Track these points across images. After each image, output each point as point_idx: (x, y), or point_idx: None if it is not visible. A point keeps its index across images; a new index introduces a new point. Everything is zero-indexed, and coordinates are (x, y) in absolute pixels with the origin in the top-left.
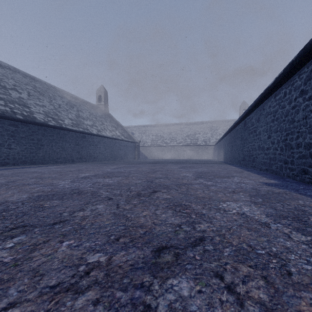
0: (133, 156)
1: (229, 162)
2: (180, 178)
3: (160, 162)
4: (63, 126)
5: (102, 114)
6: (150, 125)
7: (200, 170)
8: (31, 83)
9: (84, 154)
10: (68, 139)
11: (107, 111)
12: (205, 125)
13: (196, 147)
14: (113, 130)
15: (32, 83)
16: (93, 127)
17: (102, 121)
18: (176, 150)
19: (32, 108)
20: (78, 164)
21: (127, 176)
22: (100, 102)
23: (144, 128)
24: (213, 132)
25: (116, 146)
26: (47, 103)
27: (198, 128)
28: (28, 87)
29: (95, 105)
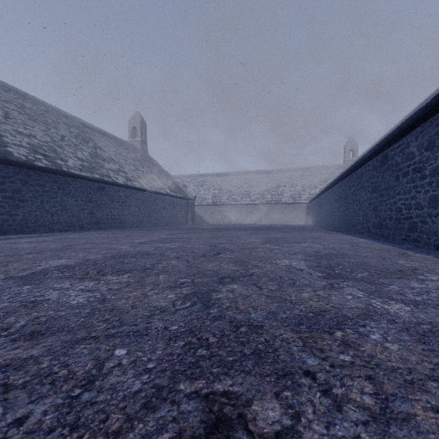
0: (185, 220)
1: (341, 230)
2: (285, 278)
3: (226, 230)
4: (63, 169)
5: (137, 156)
6: (211, 174)
7: (309, 248)
8: (16, 101)
9: (101, 216)
10: (73, 192)
11: (146, 152)
12: (293, 174)
13: (280, 207)
14: (153, 179)
15: (19, 101)
16: (120, 173)
17: (136, 165)
18: (250, 211)
19: (6, 138)
20: (88, 232)
21: (150, 268)
22: (134, 138)
23: (201, 179)
24: (305, 184)
25: (157, 205)
26: (38, 132)
27: (283, 178)
28: (7, 105)
29: (127, 141)
